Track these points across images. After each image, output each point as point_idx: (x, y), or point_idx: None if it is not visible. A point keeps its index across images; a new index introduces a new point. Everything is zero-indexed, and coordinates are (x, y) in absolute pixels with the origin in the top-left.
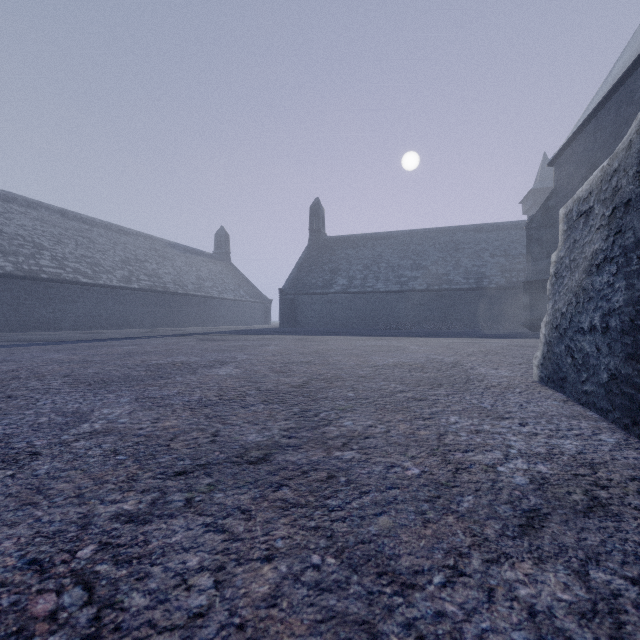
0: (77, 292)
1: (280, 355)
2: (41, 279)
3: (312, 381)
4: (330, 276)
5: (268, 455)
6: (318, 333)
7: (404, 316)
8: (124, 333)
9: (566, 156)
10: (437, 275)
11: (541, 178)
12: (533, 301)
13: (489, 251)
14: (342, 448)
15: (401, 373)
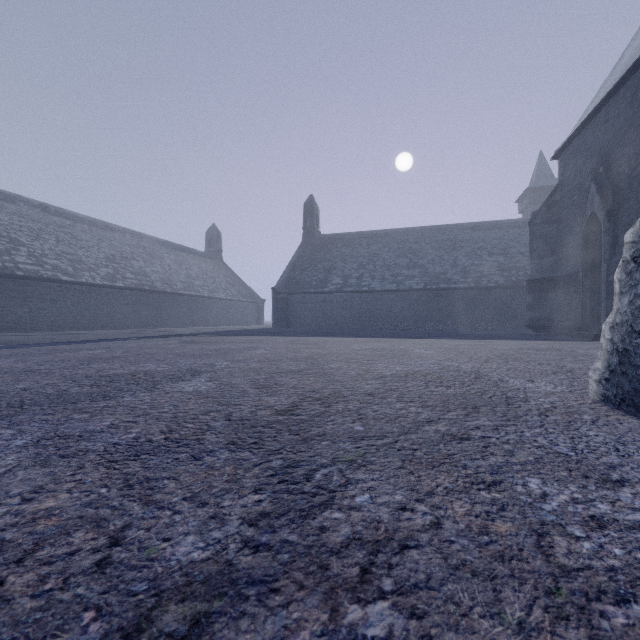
0: (56, 290)
1: (267, 361)
2: (16, 276)
3: (304, 402)
4: (324, 275)
5: (199, 624)
6: (312, 334)
7: (401, 316)
8: (104, 334)
9: (573, 148)
10: (434, 274)
11: (537, 177)
12: (537, 300)
13: (487, 249)
14: (361, 589)
15: (417, 388)
